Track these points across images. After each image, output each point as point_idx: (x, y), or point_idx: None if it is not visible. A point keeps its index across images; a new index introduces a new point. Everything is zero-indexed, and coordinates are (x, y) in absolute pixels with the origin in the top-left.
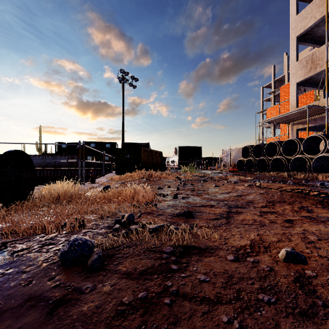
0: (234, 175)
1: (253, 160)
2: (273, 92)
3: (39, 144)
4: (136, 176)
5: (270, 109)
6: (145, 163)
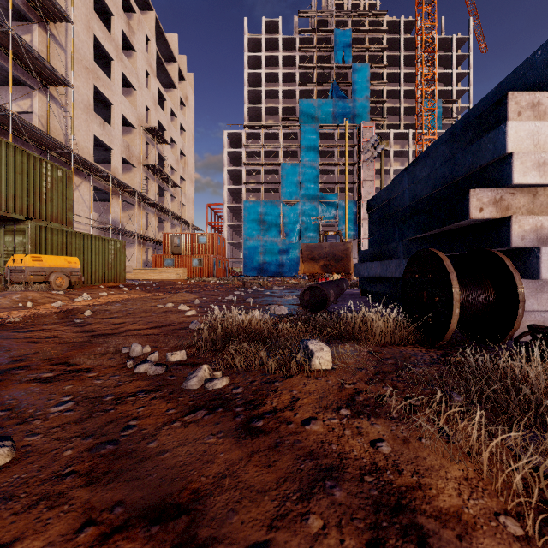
0: None
1: None
2: None
3: None
4: None
5: None
6: None
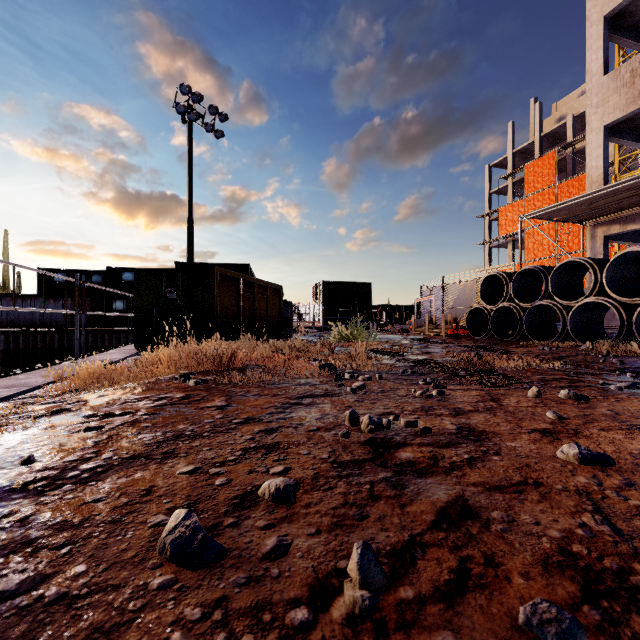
0: (475, 347)
1: (514, 308)
2: (512, 175)
3: (3, 274)
4: (172, 363)
5: (505, 209)
6: (229, 315)
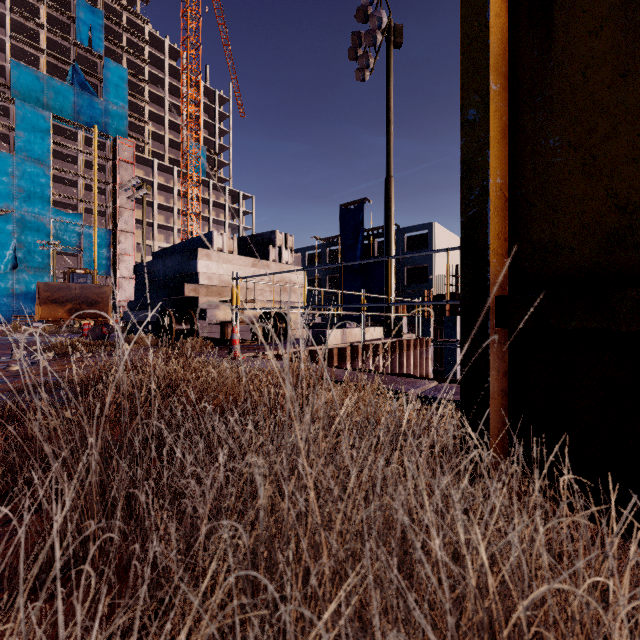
0: None
1: None
2: None
3: None
4: None
5: None
6: None
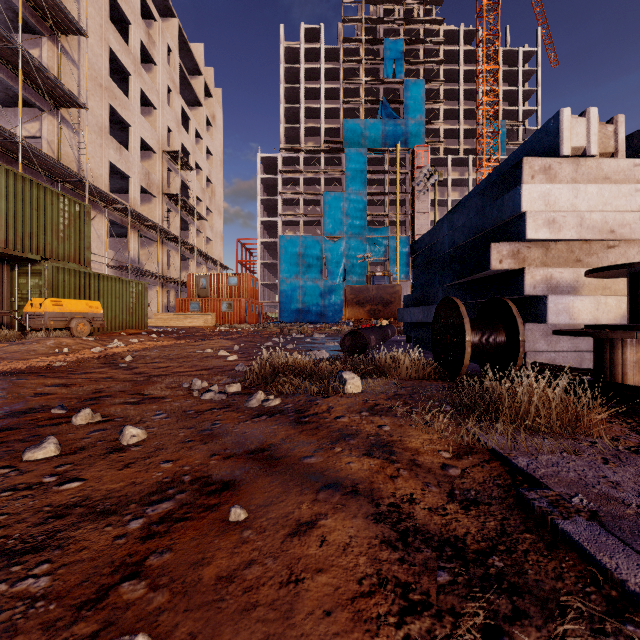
0: None
1: None
2: None
3: None
4: None
5: None
6: None
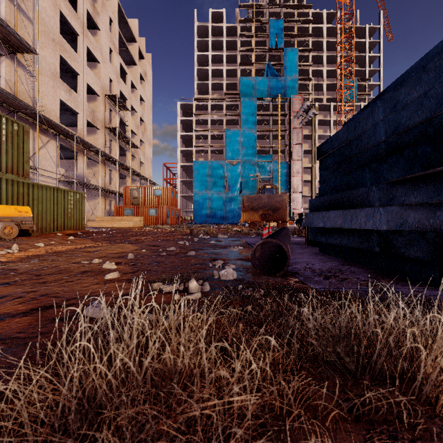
0: None
1: None
2: None
3: None
4: None
5: None
6: None
